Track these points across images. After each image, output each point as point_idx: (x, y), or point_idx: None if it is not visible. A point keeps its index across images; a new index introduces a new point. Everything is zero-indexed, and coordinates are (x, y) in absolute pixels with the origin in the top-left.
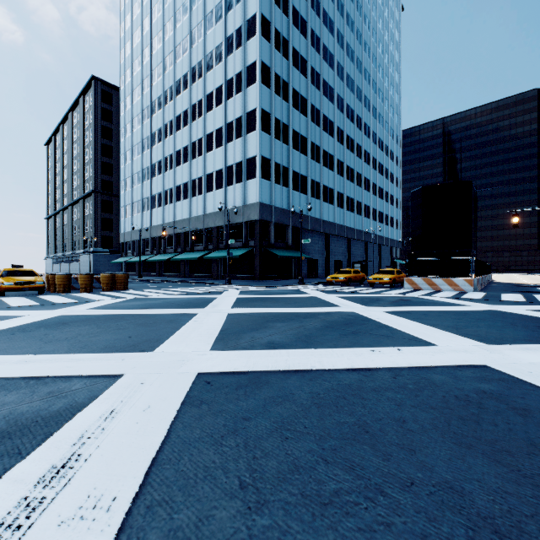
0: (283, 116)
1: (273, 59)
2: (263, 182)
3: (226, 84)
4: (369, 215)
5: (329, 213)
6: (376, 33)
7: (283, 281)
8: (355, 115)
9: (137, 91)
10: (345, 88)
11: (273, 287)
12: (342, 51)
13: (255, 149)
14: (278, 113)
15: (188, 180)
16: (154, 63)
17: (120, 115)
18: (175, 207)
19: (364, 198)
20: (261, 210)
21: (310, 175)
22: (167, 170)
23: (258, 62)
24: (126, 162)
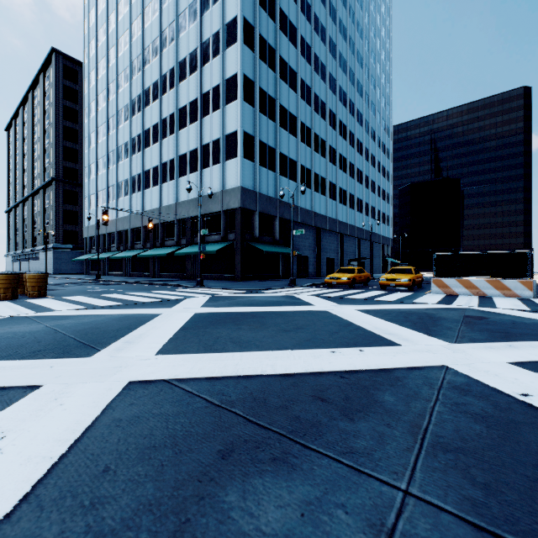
0: (269, 87)
1: (258, 17)
2: (246, 163)
3: (201, 47)
4: (361, 209)
5: (321, 204)
6: (369, 14)
7: (269, 282)
8: (348, 99)
9: (102, 64)
10: (337, 67)
11: (257, 291)
12: (335, 26)
13: (235, 123)
14: (263, 83)
15: (158, 164)
16: (121, 30)
17: (84, 92)
18: (144, 196)
19: (357, 191)
20: (243, 196)
21: (300, 160)
22: (135, 153)
23: (239, 17)
24: (90, 146)
